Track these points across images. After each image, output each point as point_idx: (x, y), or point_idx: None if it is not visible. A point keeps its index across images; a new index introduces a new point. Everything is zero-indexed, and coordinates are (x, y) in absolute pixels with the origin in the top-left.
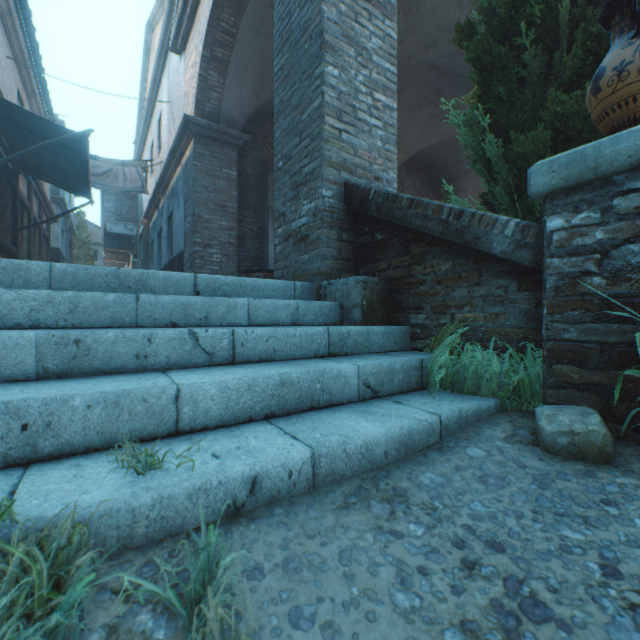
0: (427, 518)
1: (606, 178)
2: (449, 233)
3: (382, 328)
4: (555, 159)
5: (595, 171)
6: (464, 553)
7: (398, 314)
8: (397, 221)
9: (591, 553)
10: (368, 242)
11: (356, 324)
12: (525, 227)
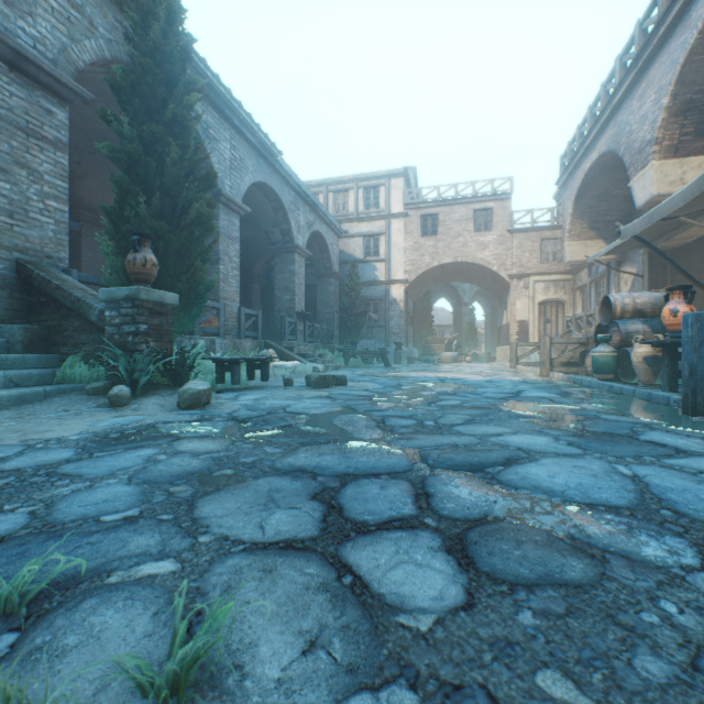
0: (16, 410)
1: (120, 301)
2: (76, 308)
3: (37, 355)
4: (106, 290)
5: (115, 298)
6: (22, 413)
7: (55, 347)
8: (51, 295)
9: (64, 408)
10: (37, 301)
11: (20, 353)
12: (102, 312)
